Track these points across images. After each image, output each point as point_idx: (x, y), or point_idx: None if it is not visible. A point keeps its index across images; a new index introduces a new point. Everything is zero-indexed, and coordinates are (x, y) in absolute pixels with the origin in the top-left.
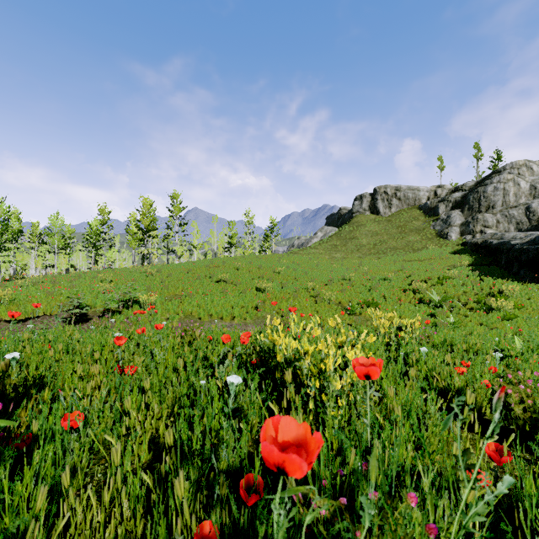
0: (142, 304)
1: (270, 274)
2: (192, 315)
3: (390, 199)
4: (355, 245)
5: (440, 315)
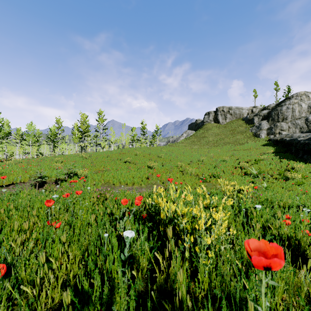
0: (79, 175)
1: (156, 157)
2: (109, 182)
3: (225, 114)
4: (205, 141)
5: (258, 182)
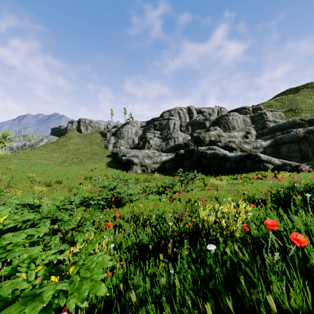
0: None
1: (4, 169)
2: None
3: (87, 126)
4: (66, 149)
5: (82, 183)
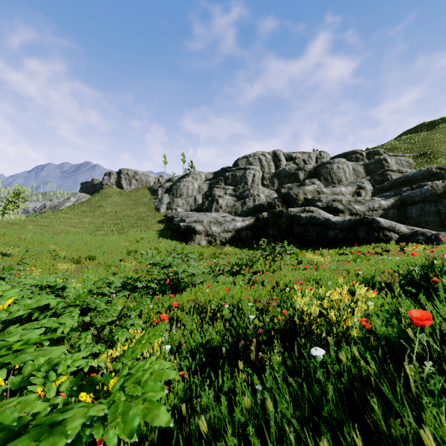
0: None
1: (16, 240)
2: None
3: (131, 179)
4: (101, 212)
5: (124, 259)
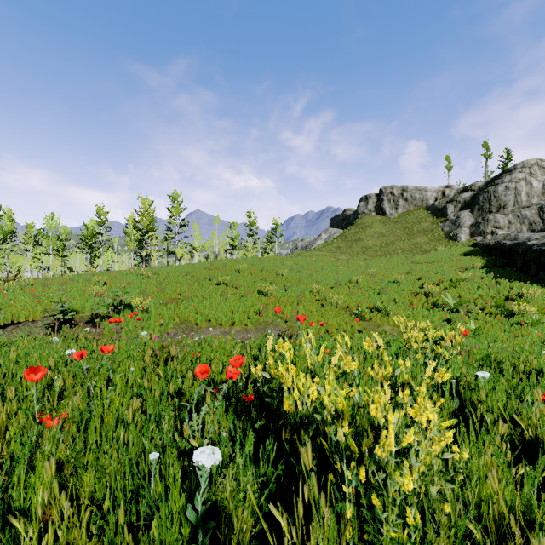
0: (135, 308)
1: (273, 276)
2: (188, 320)
3: (396, 199)
4: (361, 247)
5: (458, 320)
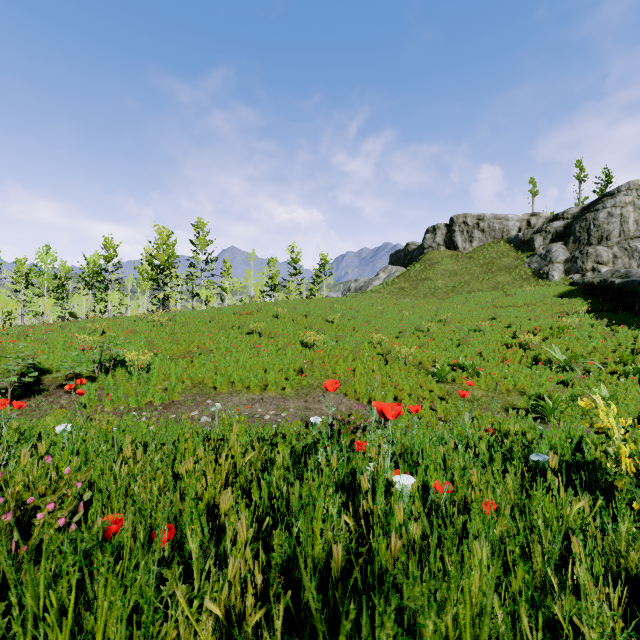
0: (130, 366)
1: (321, 323)
2: (204, 383)
3: (471, 230)
4: (429, 288)
5: (579, 383)
